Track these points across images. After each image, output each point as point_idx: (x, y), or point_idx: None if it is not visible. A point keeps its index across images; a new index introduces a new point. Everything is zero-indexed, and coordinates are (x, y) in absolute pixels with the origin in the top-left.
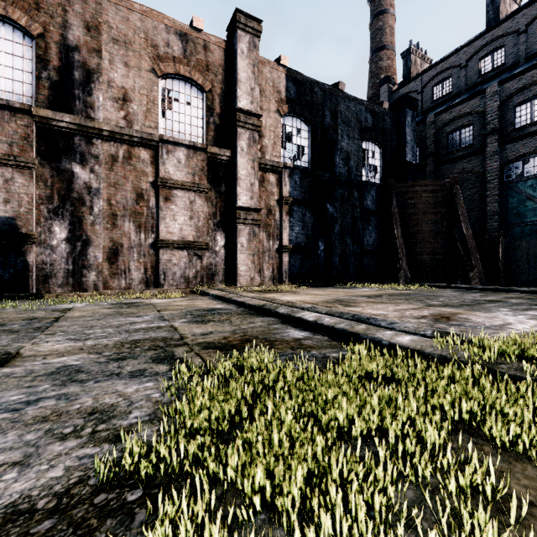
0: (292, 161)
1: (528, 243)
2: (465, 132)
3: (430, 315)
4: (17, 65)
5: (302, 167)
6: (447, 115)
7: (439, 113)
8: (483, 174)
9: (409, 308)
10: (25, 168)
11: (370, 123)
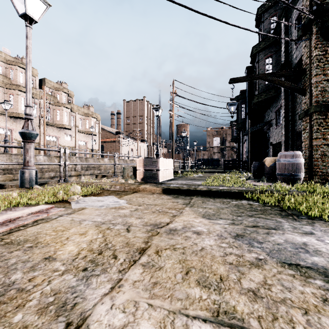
0: None
1: None
2: None
3: None
4: (218, 141)
5: None
6: None
7: None
8: None
9: None
10: (219, 153)
11: None
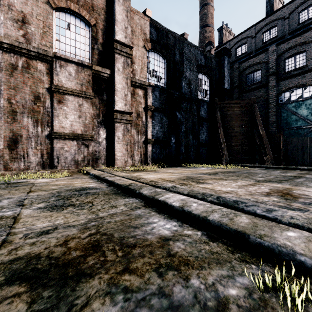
0: (154, 82)
1: (297, 139)
2: (256, 74)
3: (272, 192)
4: None
5: (160, 86)
6: (246, 63)
7: (241, 62)
8: (267, 99)
9: (247, 184)
10: None
11: (203, 62)
